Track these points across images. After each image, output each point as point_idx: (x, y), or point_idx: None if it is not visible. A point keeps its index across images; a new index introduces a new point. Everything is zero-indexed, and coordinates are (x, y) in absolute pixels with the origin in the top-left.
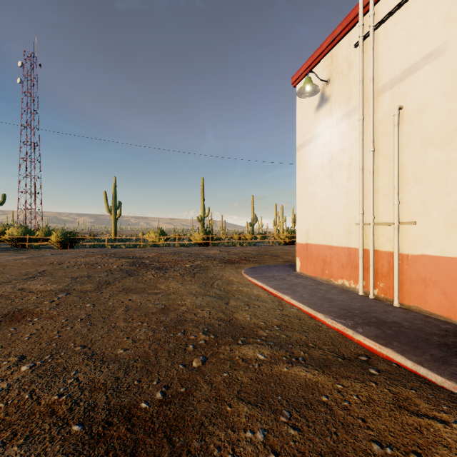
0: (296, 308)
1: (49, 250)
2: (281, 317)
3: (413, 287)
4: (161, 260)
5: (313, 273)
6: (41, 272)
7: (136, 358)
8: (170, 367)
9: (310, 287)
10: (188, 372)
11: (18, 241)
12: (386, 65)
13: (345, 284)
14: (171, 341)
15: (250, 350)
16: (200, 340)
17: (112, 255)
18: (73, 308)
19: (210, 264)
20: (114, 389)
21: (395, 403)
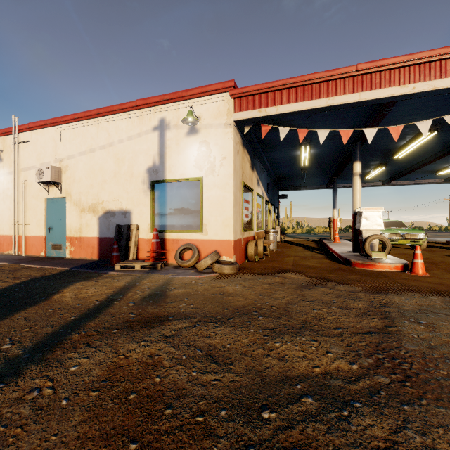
0: None
1: None
2: None
3: (30, 248)
4: None
5: None
6: None
7: None
8: None
9: None
10: None
11: None
12: (23, 161)
13: (10, 253)
14: None
15: None
16: None
17: None
18: None
19: None
20: None
21: None
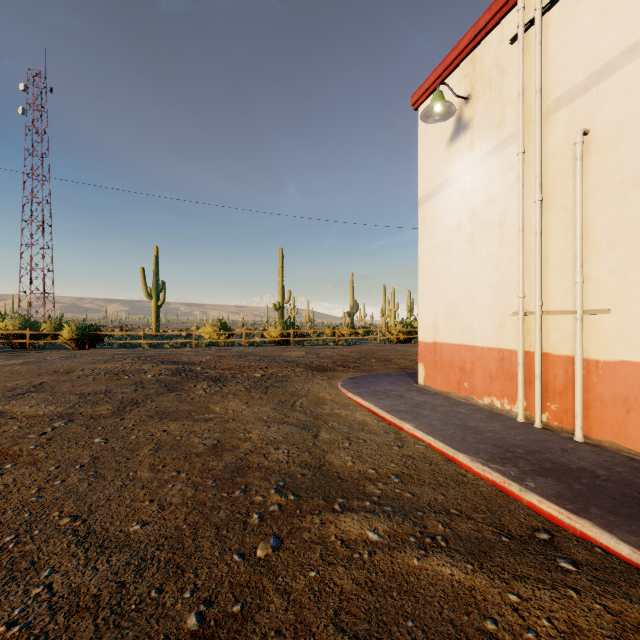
0: (424, 444)
1: (59, 352)
2: (401, 460)
3: (607, 411)
4: (218, 366)
5: (444, 386)
6: (37, 385)
7: (161, 540)
8: (217, 559)
9: (443, 409)
10: (249, 569)
11: (14, 338)
12: (562, 67)
13: (494, 404)
14: (222, 507)
15: (355, 524)
16: (271, 505)
17: (148, 358)
18: (72, 446)
19: (290, 373)
20: (112, 609)
21: (621, 637)
